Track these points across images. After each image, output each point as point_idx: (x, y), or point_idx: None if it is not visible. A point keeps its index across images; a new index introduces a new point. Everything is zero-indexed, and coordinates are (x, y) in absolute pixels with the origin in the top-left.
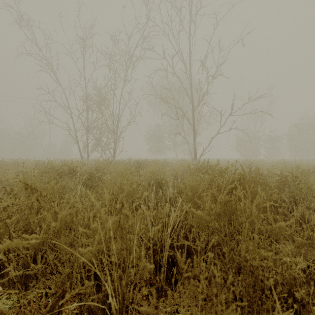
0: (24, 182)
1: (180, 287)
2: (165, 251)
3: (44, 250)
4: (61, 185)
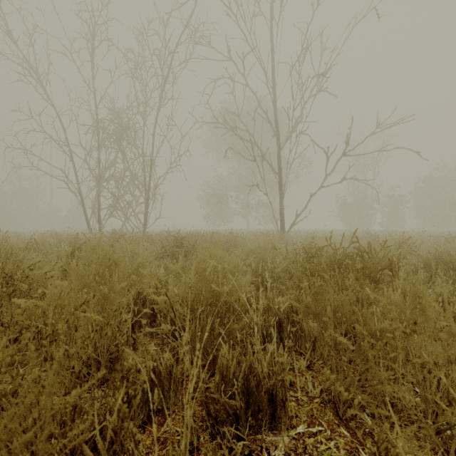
0: None
1: None
2: None
3: None
4: None
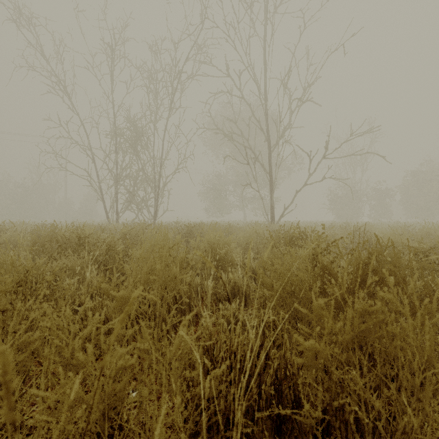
0: None
1: None
2: (234, 430)
3: None
4: (61, 265)
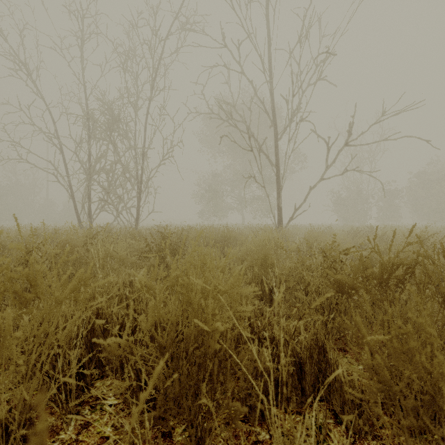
0: None
1: None
2: None
3: None
4: None
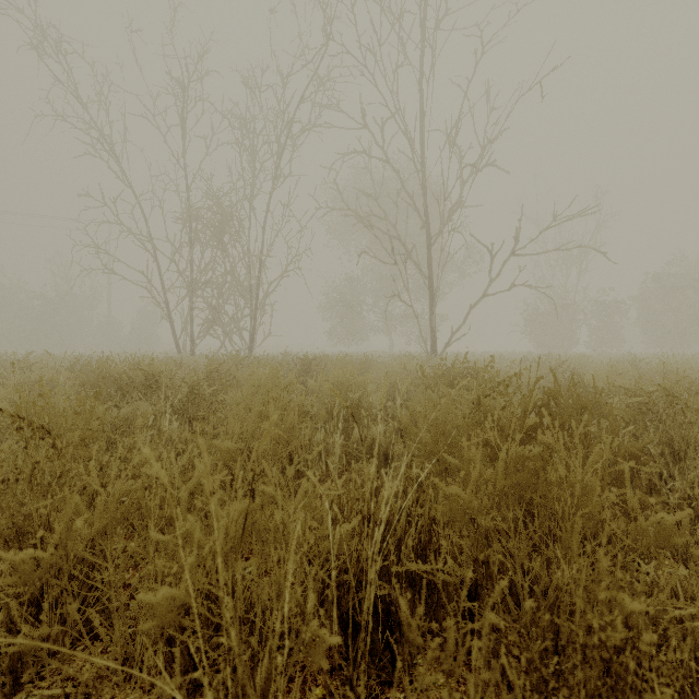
0: (12, 414)
1: (408, 691)
2: (367, 588)
3: (58, 589)
4: (125, 415)
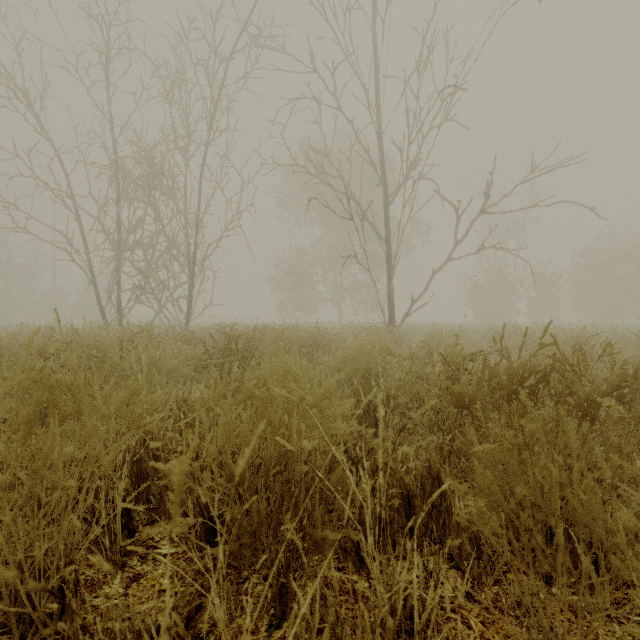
0: None
1: None
2: None
3: None
4: None
